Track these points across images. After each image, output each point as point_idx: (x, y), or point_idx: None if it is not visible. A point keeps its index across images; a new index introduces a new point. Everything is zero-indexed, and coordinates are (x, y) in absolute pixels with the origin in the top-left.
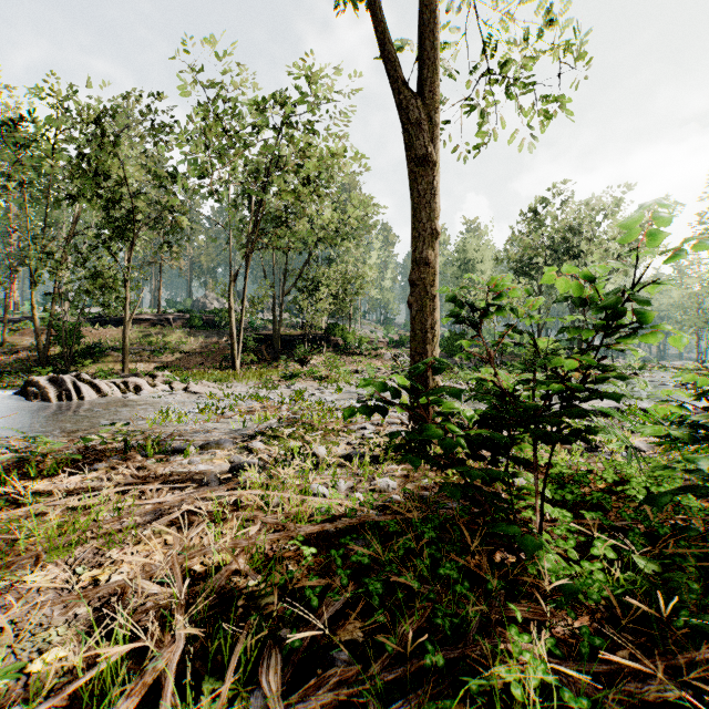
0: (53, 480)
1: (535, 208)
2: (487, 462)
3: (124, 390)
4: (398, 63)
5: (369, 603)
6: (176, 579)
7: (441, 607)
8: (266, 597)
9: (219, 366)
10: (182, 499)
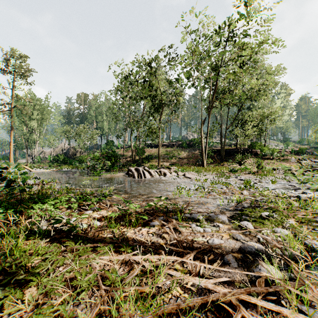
0: (135, 229)
1: None
2: None
3: (159, 174)
4: None
5: None
6: None
7: None
8: None
9: (195, 164)
10: (224, 293)
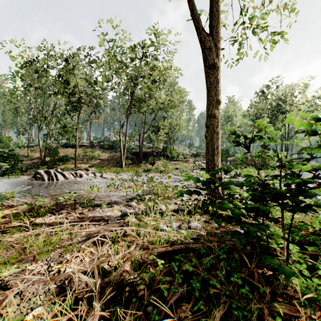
0: (43, 218)
1: (263, 90)
2: (252, 218)
3: (75, 176)
4: (200, 20)
5: (192, 293)
6: (95, 277)
7: (234, 301)
8: (139, 286)
9: (115, 165)
10: (99, 230)
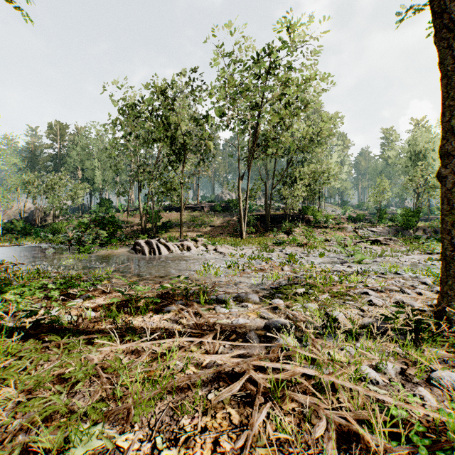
0: (144, 317)
1: None
2: None
3: (181, 249)
4: None
5: None
6: None
7: None
8: None
9: (232, 234)
10: (237, 362)
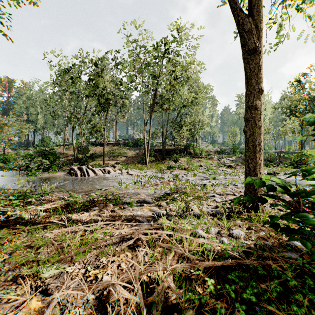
0: (78, 214)
1: (299, 79)
2: None
3: (104, 172)
4: (237, 1)
5: None
6: (140, 298)
7: None
8: (187, 310)
9: (139, 162)
10: (133, 232)
